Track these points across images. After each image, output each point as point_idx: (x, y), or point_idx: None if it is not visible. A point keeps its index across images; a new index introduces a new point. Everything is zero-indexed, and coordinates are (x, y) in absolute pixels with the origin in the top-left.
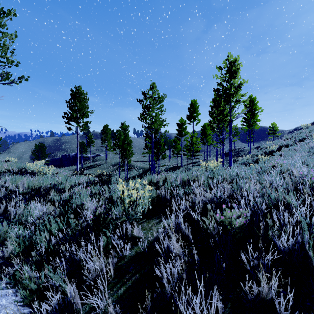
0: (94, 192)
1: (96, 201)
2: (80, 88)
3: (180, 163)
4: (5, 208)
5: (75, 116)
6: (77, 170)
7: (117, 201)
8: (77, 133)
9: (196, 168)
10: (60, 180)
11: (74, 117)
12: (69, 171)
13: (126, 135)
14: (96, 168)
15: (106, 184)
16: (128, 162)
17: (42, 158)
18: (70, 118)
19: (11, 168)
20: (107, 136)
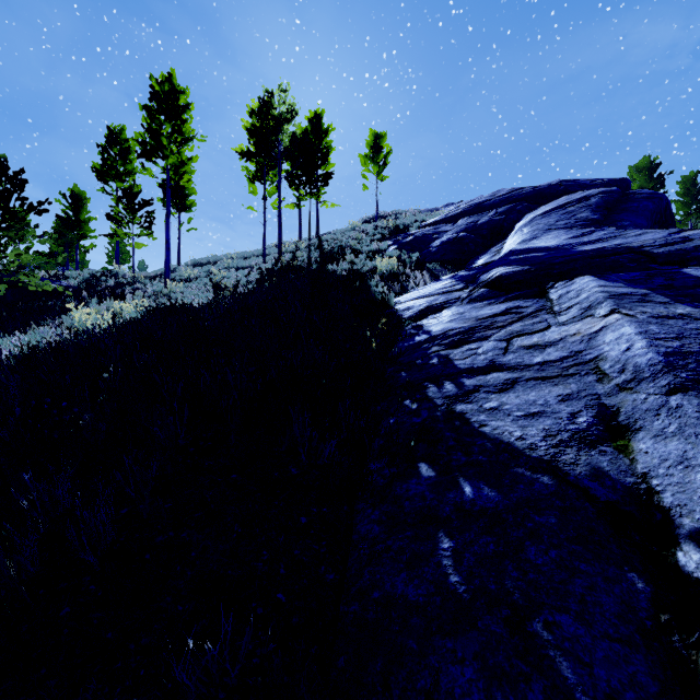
0: None
1: None
2: None
3: None
4: None
5: None
6: None
7: None
8: None
9: None
10: None
11: None
12: None
13: None
14: None
15: None
16: None
17: None
18: None
19: None
20: None
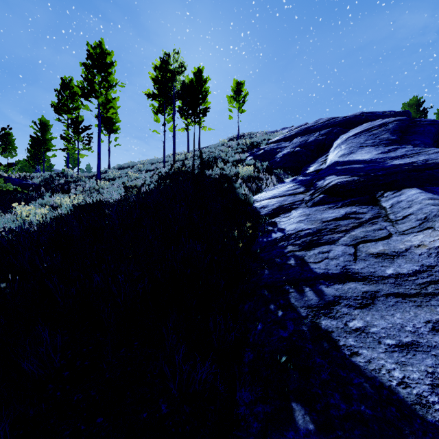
0: None
1: None
2: None
3: None
4: None
5: None
6: None
7: None
8: None
9: None
10: None
11: None
12: None
13: None
14: None
15: None
16: None
17: None
18: None
19: None
20: None
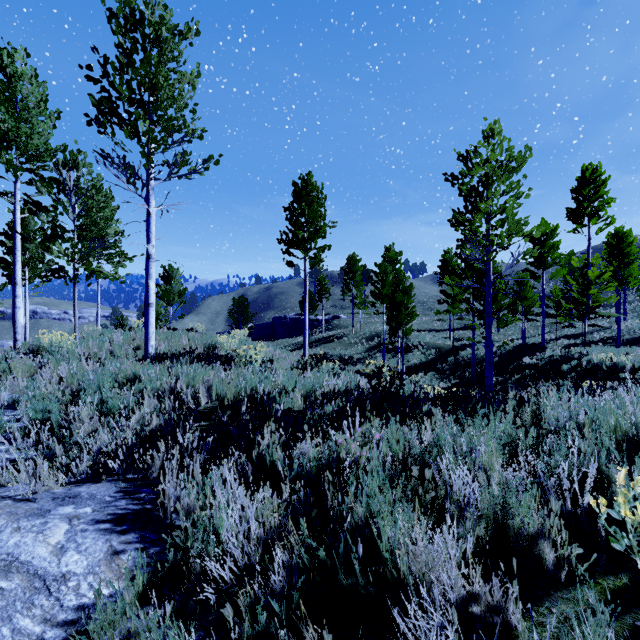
0: (415, 471)
1: (426, 512)
2: (310, 177)
3: (530, 337)
4: (164, 463)
5: (301, 237)
6: (305, 350)
7: (540, 546)
8: (305, 273)
9: (599, 352)
10: (280, 382)
11: (299, 239)
12: (286, 349)
13: (397, 274)
14: (334, 344)
15: (401, 405)
16: (405, 332)
17: (243, 323)
18: (292, 242)
19: (194, 344)
20: (354, 277)
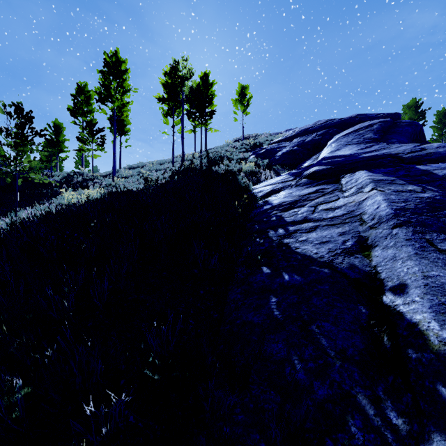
0: None
1: None
2: None
3: None
4: None
5: None
6: None
7: None
8: None
9: None
10: None
11: None
12: None
13: None
14: None
15: None
16: None
17: None
18: None
19: None
20: None
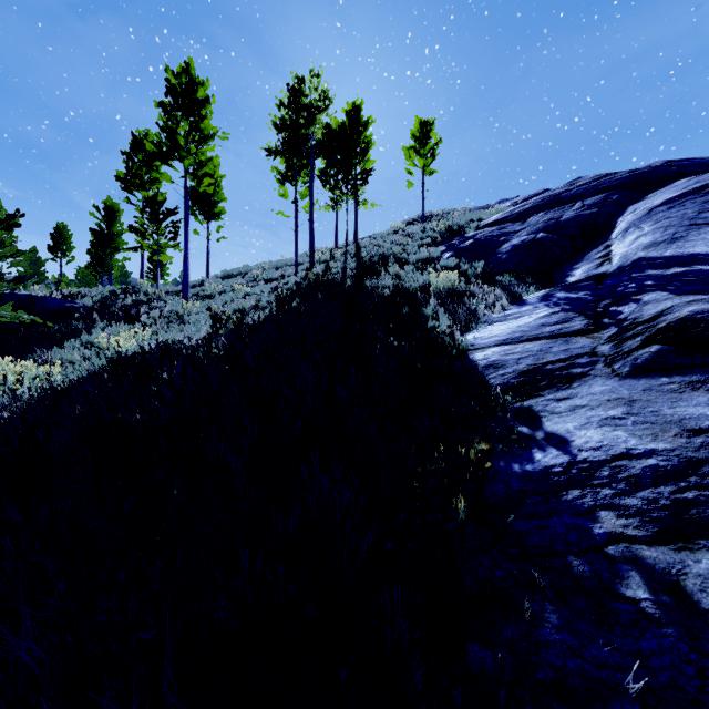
0: None
1: None
2: None
3: None
4: None
5: None
6: None
7: None
8: None
9: None
10: None
11: None
12: None
13: None
14: None
15: None
16: None
17: None
18: None
19: None
20: None
